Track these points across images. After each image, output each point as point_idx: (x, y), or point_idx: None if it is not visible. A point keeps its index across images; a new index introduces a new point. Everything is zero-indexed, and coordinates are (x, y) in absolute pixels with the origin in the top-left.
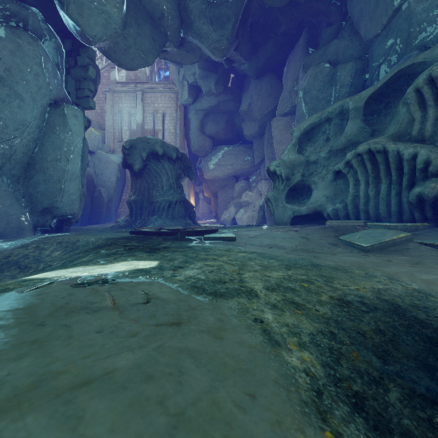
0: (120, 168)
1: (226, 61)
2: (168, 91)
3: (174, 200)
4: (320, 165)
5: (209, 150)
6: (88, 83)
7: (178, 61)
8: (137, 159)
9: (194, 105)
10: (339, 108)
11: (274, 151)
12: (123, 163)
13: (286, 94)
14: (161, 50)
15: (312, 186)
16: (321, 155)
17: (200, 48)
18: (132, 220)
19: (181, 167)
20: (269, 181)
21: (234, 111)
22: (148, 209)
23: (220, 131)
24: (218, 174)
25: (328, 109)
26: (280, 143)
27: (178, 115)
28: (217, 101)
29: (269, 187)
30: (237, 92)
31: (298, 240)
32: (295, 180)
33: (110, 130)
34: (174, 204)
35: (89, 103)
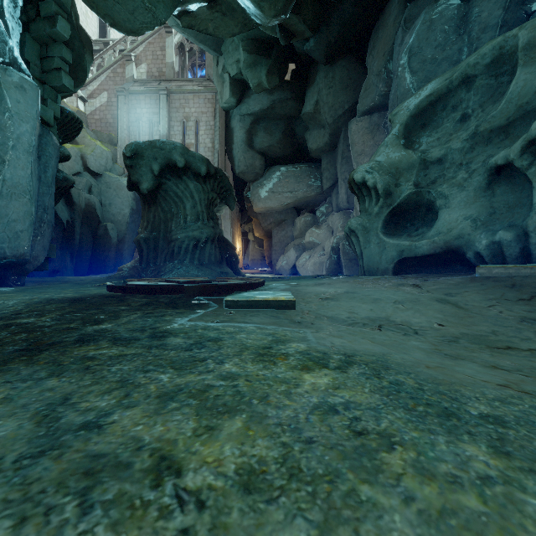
0: (136, 195)
1: (282, 34)
2: (202, 90)
3: (203, 237)
4: (452, 165)
5: (260, 172)
6: (60, 47)
7: (211, 31)
8: (146, 173)
9: (238, 107)
10: (491, 53)
11: (351, 169)
12: (128, 183)
13: (372, 78)
14: (179, 2)
15: (438, 202)
16: (455, 144)
17: (243, 8)
18: (142, 267)
19: (215, 189)
20: (345, 212)
21: (294, 116)
22: (166, 251)
23: (275, 145)
24: (272, 204)
25: (468, 59)
26: (363, 154)
27: (217, 123)
28: (271, 101)
29: (345, 220)
30: (299, 87)
31: (434, 308)
32: (403, 194)
33: (124, 145)
34: (204, 243)
35: (61, 80)
